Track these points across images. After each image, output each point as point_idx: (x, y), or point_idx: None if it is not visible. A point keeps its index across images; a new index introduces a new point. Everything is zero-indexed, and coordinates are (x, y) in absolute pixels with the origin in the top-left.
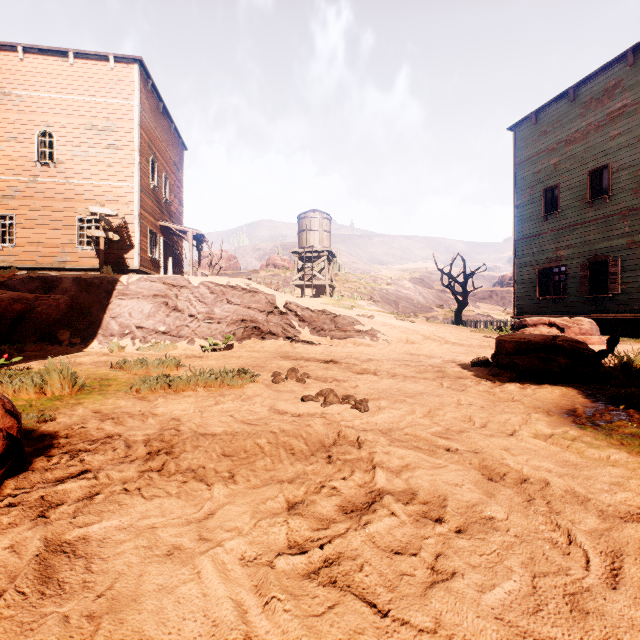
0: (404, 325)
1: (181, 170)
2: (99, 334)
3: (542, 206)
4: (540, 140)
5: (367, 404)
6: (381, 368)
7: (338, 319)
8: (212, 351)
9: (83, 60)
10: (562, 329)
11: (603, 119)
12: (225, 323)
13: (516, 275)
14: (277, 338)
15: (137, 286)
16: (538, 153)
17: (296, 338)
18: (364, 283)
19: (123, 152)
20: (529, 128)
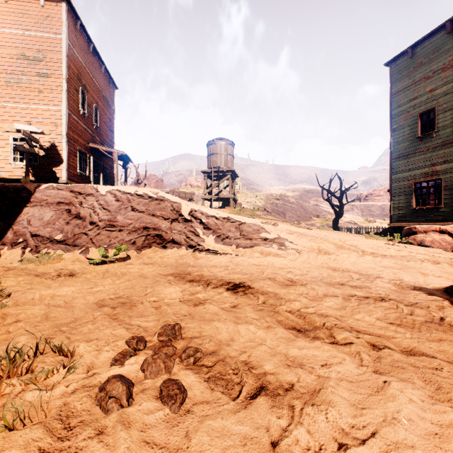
0: (308, 232)
1: (112, 105)
2: None
3: (418, 128)
4: (416, 71)
5: None
6: (326, 310)
7: (243, 227)
8: (103, 263)
9: None
10: None
11: None
12: (126, 231)
13: (392, 189)
14: (179, 247)
15: (43, 194)
16: (414, 82)
17: (199, 247)
18: (259, 198)
19: (52, 80)
20: (405, 62)
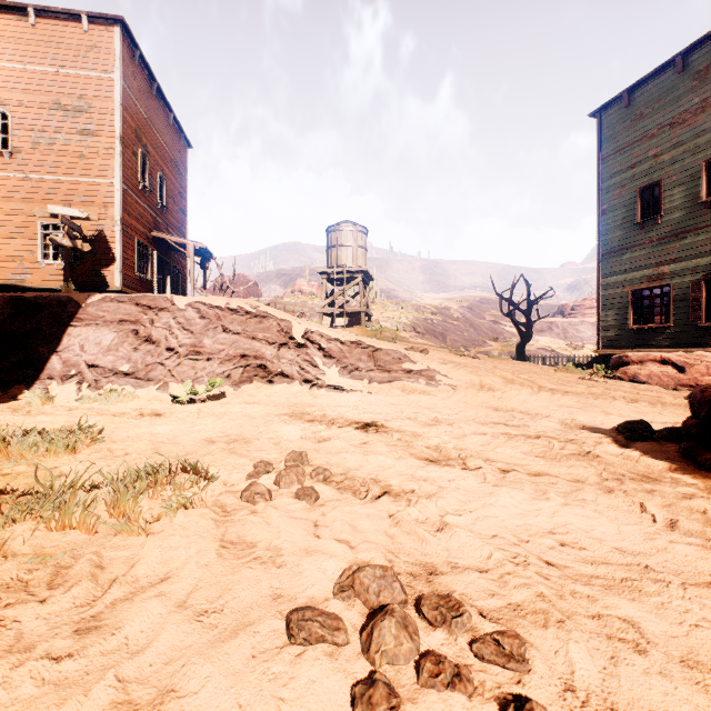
0: (470, 362)
1: (184, 172)
2: (31, 376)
3: (637, 210)
4: (634, 126)
5: (545, 707)
6: (467, 445)
7: (379, 354)
8: (190, 402)
9: (48, 20)
10: (681, 368)
11: None
12: (217, 360)
13: (601, 299)
14: (291, 382)
15: (98, 308)
16: (632, 143)
17: (318, 382)
18: (405, 312)
19: (100, 139)
20: (619, 112)
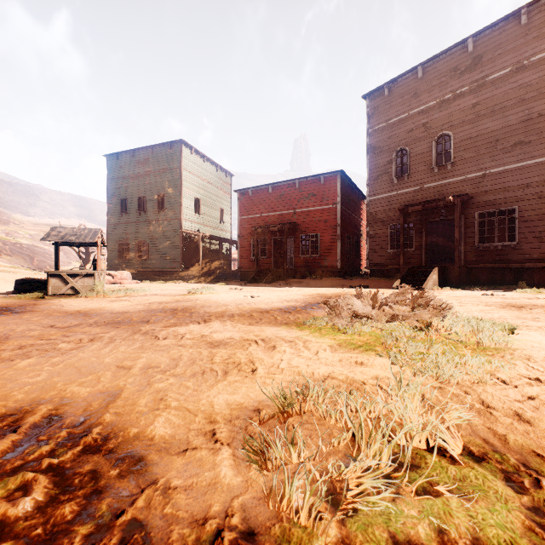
0: None
1: None
2: None
3: (121, 208)
4: (120, 170)
5: None
6: None
7: None
8: None
9: None
10: (114, 277)
11: (144, 173)
12: None
13: (109, 245)
14: None
15: None
16: (119, 177)
17: None
18: None
19: None
20: (115, 161)
